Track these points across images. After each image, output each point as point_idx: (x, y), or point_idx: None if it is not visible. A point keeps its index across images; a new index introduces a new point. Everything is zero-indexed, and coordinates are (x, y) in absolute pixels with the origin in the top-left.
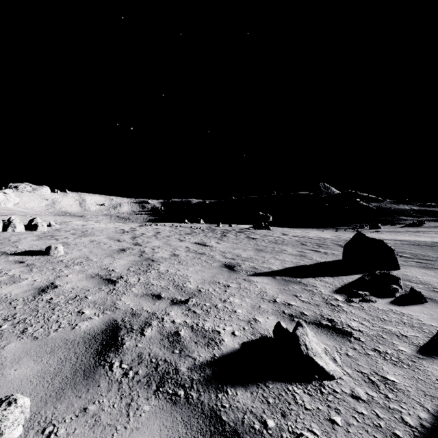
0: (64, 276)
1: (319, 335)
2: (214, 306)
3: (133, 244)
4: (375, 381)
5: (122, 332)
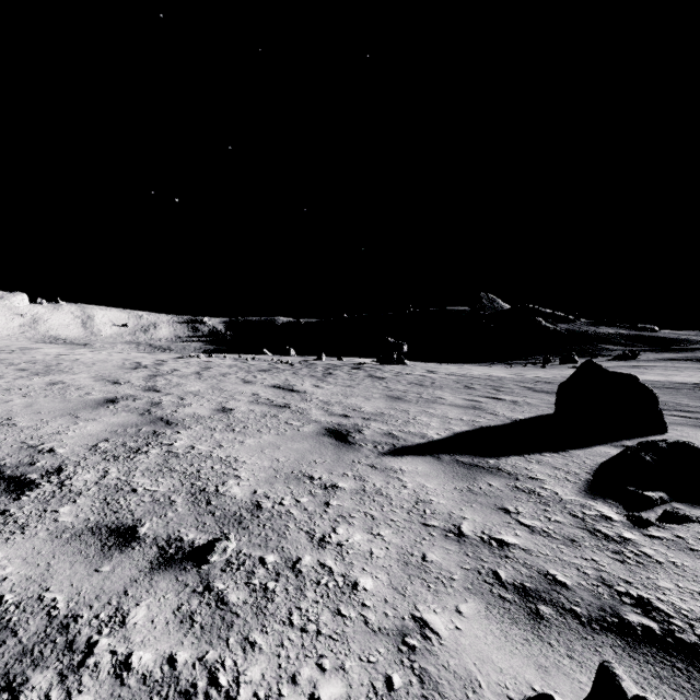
0: None
1: (660, 699)
2: (290, 568)
3: (143, 389)
4: None
5: None
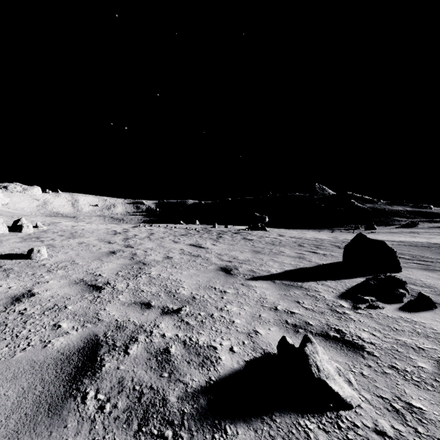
0: (44, 283)
1: (328, 350)
2: (210, 316)
3: (125, 246)
4: (399, 409)
5: (103, 351)
